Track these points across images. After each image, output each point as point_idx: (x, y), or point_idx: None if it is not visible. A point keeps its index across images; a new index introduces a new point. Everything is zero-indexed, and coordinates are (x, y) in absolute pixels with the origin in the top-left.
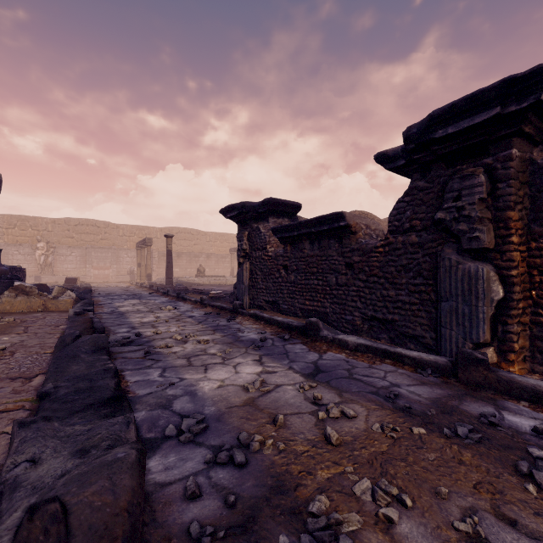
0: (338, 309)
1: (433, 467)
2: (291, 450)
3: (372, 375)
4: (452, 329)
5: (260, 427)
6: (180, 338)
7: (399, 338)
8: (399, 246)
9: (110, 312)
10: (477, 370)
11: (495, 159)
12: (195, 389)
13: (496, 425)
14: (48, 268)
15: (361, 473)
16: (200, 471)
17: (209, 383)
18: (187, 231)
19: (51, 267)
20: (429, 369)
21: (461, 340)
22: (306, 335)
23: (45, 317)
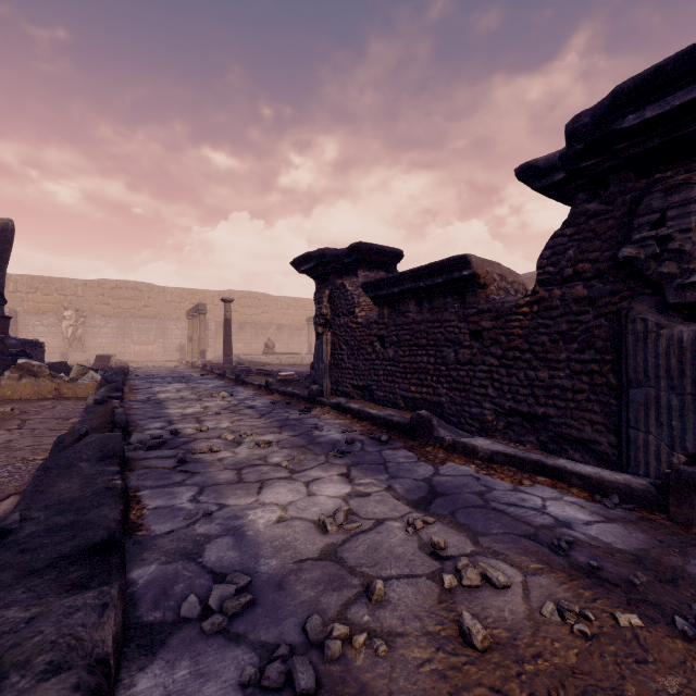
0: (459, 398)
1: None
2: (399, 657)
3: (522, 503)
4: (649, 432)
5: (344, 602)
6: (231, 439)
7: (554, 442)
8: (555, 303)
9: (145, 400)
10: None
11: None
12: (242, 524)
13: None
14: (78, 343)
15: None
16: None
17: (266, 514)
18: (252, 295)
19: (81, 342)
20: (616, 496)
21: (664, 449)
22: (413, 436)
23: (55, 407)
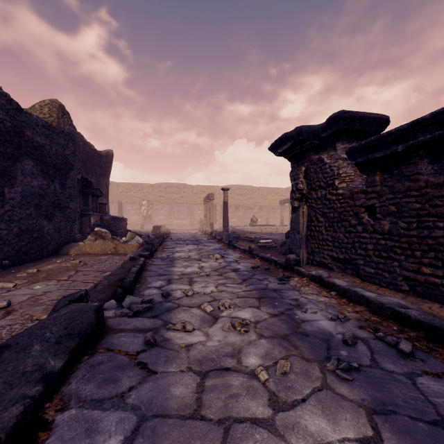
0: None
1: None
2: None
3: None
4: None
5: None
6: (209, 311)
7: None
8: None
9: (164, 258)
10: None
11: None
12: None
13: None
14: (148, 219)
15: None
16: None
17: None
18: (243, 187)
19: (150, 218)
20: None
21: None
22: None
23: (106, 261)
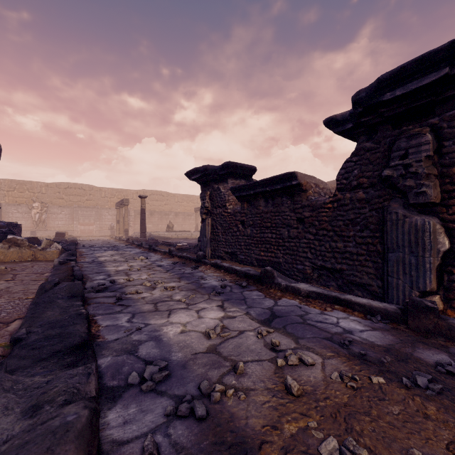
0: (290, 259)
1: (400, 422)
2: (252, 400)
3: (325, 321)
4: (399, 278)
5: (221, 374)
6: (149, 285)
7: (346, 285)
8: (347, 202)
9: (91, 262)
10: (427, 317)
11: (440, 119)
12: (160, 334)
13: (454, 374)
14: (42, 224)
15: (325, 428)
16: (160, 425)
17: (174, 328)
18: (158, 193)
19: (44, 223)
20: (379, 316)
21: (407, 288)
22: (262, 282)
23: (33, 266)
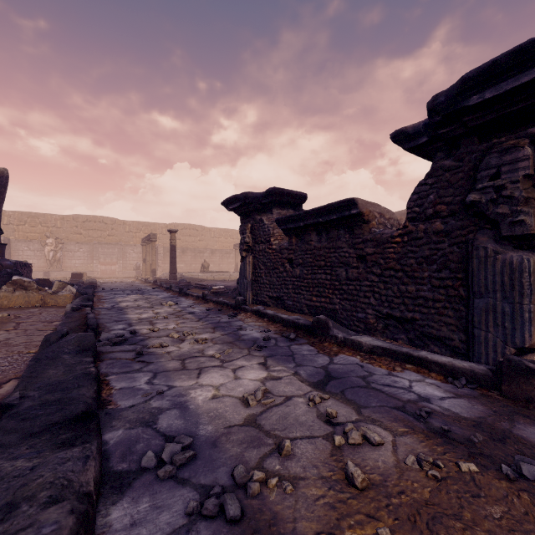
0: (349, 305)
1: (504, 531)
2: (302, 494)
3: (394, 384)
4: (488, 331)
5: (262, 456)
6: (177, 337)
7: (420, 339)
8: (420, 235)
9: (110, 308)
10: (528, 382)
11: None
12: (186, 400)
13: None
14: (57, 264)
15: None
16: (178, 529)
17: (203, 393)
18: (191, 227)
19: (59, 263)
20: (463, 378)
21: (499, 344)
22: (314, 334)
23: (41, 313)
